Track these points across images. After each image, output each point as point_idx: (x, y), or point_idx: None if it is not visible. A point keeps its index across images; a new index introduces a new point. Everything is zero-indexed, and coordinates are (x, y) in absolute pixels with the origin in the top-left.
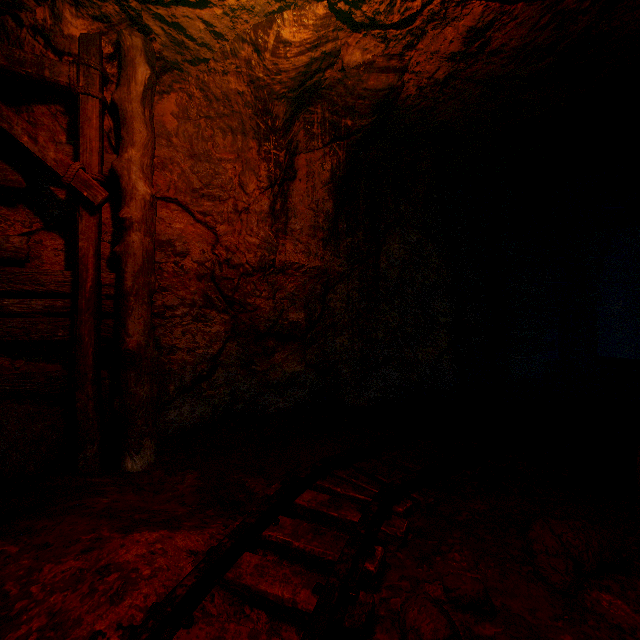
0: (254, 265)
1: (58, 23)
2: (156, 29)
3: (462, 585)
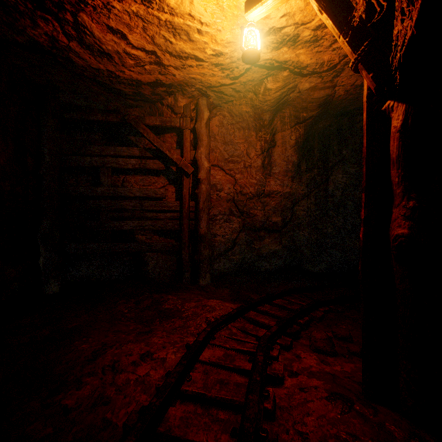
0: (253, 193)
1: (176, 102)
2: (211, 95)
3: (340, 331)
